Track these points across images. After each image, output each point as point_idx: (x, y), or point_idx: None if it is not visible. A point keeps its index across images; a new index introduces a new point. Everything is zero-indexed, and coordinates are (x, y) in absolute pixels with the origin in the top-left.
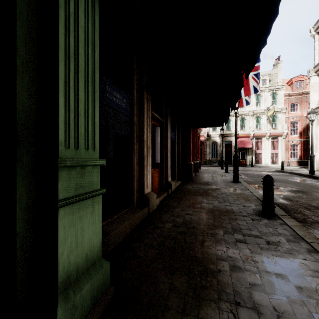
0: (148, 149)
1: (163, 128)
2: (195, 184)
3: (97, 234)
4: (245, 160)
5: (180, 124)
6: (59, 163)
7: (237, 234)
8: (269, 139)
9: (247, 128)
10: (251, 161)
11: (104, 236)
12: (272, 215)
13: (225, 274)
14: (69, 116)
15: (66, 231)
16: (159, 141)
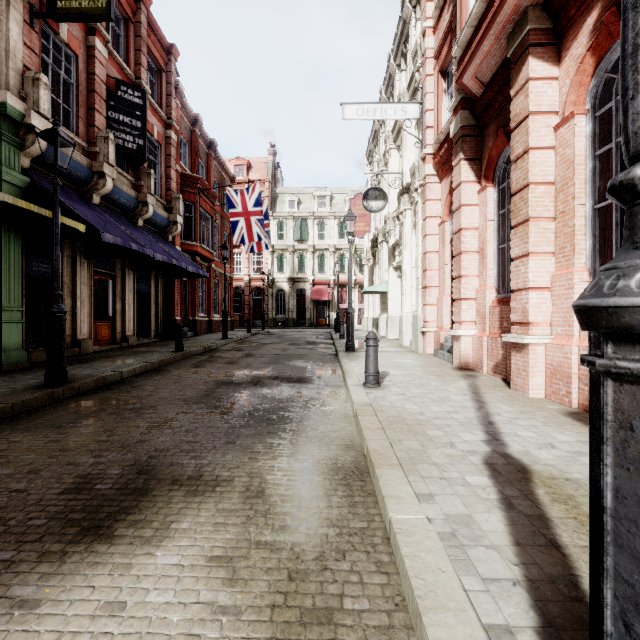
0: (84, 303)
1: (117, 281)
2: (171, 341)
3: (20, 339)
4: (325, 319)
5: (160, 273)
6: (3, 309)
7: (131, 356)
8: (356, 288)
9: (328, 271)
10: (328, 320)
11: (30, 353)
12: (179, 350)
13: (94, 362)
14: (6, 293)
15: (5, 331)
16: (111, 294)
